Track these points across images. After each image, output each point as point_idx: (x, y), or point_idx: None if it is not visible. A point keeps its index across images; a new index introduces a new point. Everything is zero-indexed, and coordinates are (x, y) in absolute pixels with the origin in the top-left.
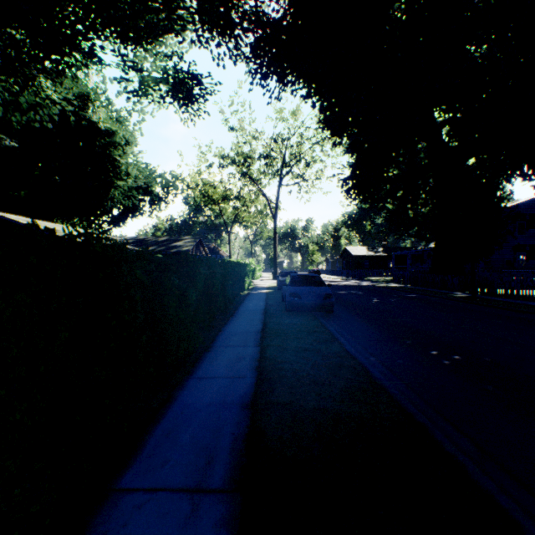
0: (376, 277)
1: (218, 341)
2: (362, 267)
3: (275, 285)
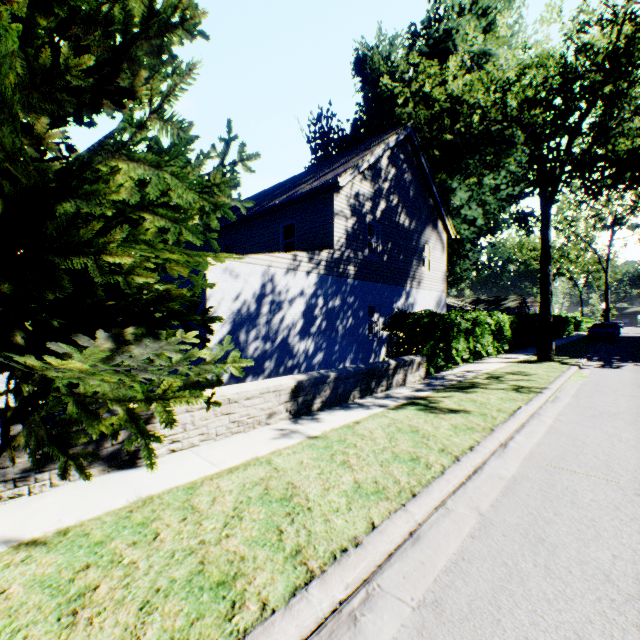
0: None
1: None
2: None
3: None
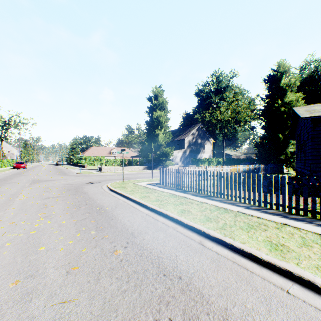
0: None
1: None
2: None
3: None
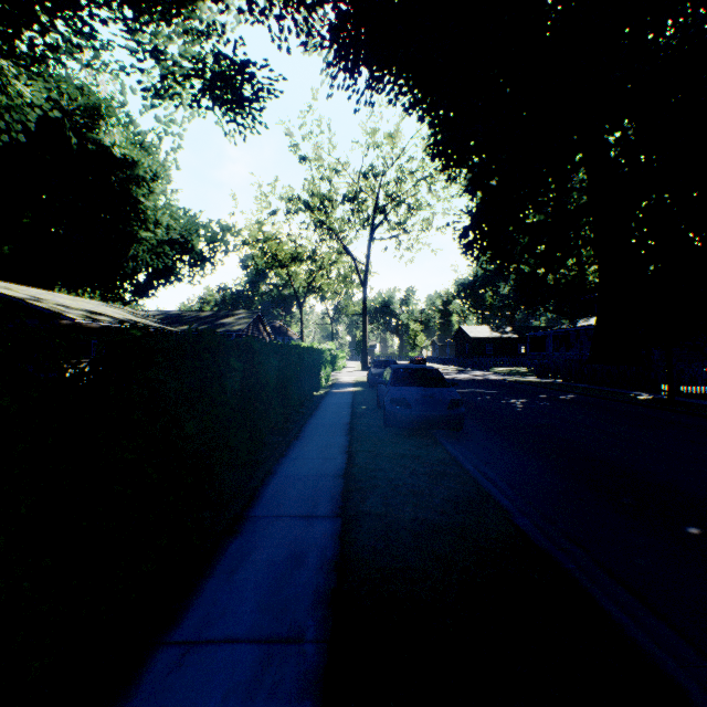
0: (504, 368)
1: (260, 501)
2: (483, 353)
3: (365, 380)
